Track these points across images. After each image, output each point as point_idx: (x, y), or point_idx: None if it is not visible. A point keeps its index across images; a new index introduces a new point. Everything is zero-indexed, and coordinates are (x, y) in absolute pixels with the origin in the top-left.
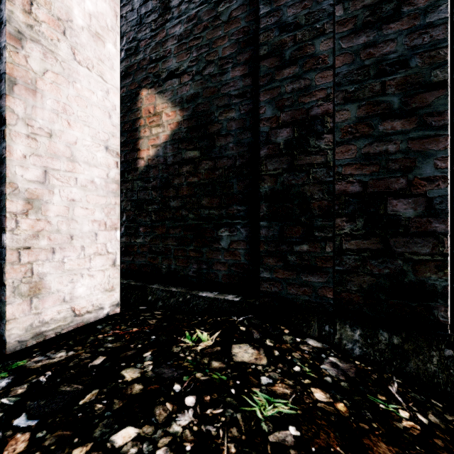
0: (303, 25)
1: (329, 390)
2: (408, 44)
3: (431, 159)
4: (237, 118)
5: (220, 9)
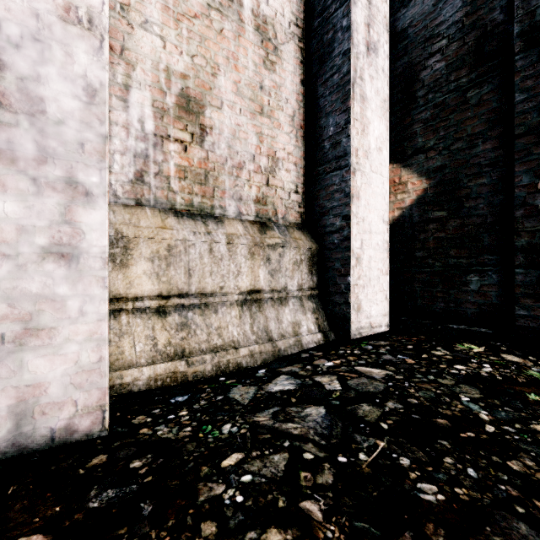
0: None
1: None
2: None
3: None
4: (488, 183)
5: (469, 95)
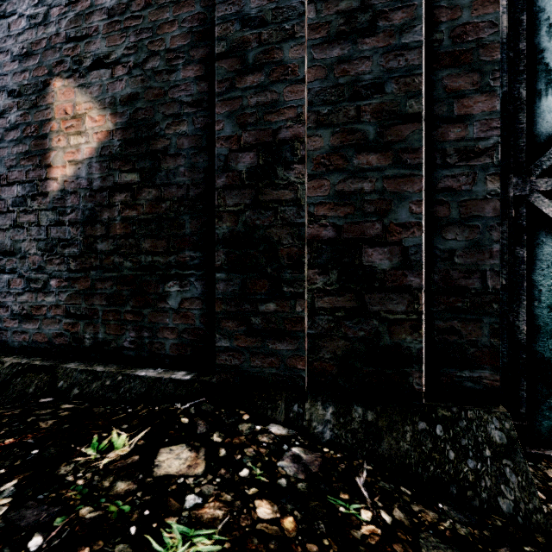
0: (270, 23)
1: (279, 499)
2: (384, 65)
3: (407, 203)
4: (191, 133)
5: None
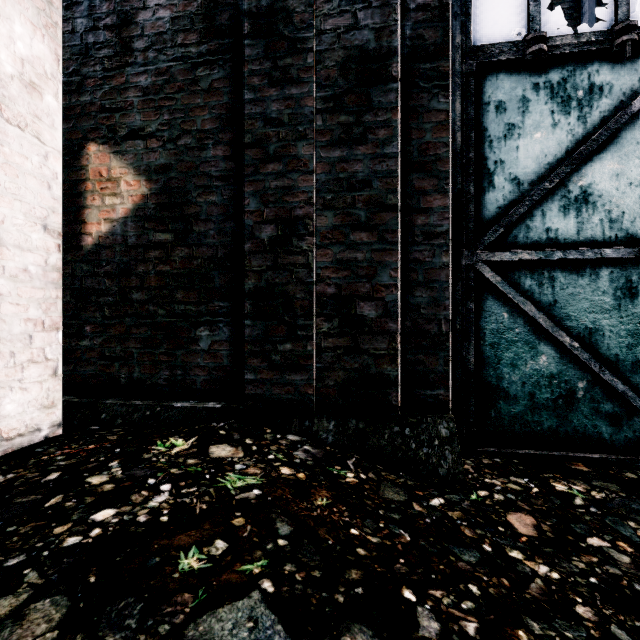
0: (287, 124)
1: (295, 467)
2: (372, 167)
3: (387, 269)
4: (220, 203)
5: (199, 74)
